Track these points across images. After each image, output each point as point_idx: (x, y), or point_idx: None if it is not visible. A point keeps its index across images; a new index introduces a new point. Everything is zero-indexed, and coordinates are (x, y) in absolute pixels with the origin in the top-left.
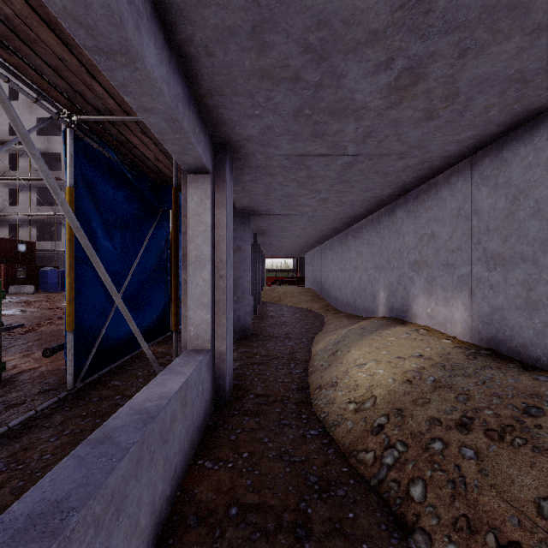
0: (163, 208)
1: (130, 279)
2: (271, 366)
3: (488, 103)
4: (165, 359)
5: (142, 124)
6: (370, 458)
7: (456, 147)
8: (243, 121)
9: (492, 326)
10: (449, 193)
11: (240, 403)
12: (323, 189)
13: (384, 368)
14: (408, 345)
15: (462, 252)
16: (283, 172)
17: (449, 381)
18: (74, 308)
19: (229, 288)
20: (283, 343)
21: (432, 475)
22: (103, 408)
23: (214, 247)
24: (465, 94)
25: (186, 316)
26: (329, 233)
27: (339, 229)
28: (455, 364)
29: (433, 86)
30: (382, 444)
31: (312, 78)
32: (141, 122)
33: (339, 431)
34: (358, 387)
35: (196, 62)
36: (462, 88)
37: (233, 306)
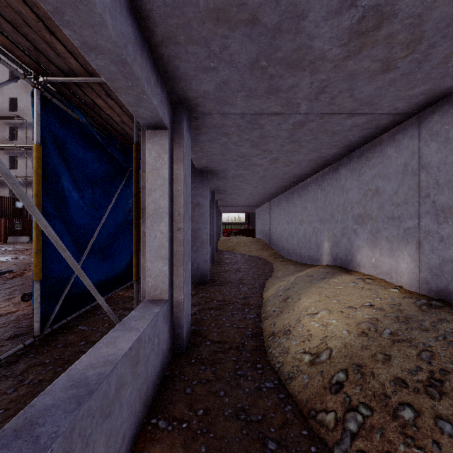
0: (131, 168)
1: (100, 231)
2: (226, 311)
3: (450, 51)
4: (131, 303)
5: (106, 86)
6: (331, 420)
7: (406, 104)
8: (199, 75)
9: (443, 278)
10: (395, 151)
11: (197, 351)
12: (274, 149)
13: (336, 318)
14: (357, 294)
15: (409, 205)
16: (238, 132)
17: (407, 335)
18: (40, 259)
19: (187, 240)
20: (238, 288)
21: (406, 451)
22: (65, 355)
23: (172, 200)
24: (428, 40)
25: (145, 267)
26: (277, 191)
27: (286, 187)
28: (409, 316)
29: (397, 29)
30: (343, 405)
31: (271, 20)
32: (105, 83)
33: (295, 384)
34: (312, 337)
35: (147, 0)
36: (427, 32)
37: (193, 255)
